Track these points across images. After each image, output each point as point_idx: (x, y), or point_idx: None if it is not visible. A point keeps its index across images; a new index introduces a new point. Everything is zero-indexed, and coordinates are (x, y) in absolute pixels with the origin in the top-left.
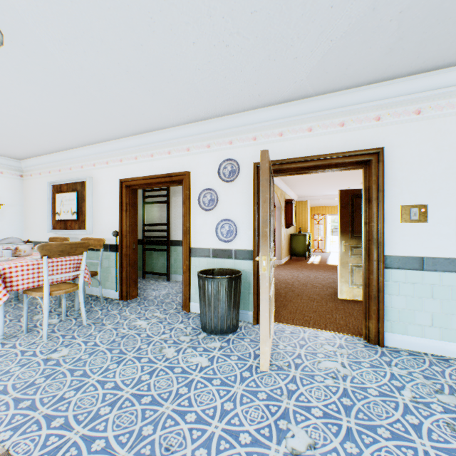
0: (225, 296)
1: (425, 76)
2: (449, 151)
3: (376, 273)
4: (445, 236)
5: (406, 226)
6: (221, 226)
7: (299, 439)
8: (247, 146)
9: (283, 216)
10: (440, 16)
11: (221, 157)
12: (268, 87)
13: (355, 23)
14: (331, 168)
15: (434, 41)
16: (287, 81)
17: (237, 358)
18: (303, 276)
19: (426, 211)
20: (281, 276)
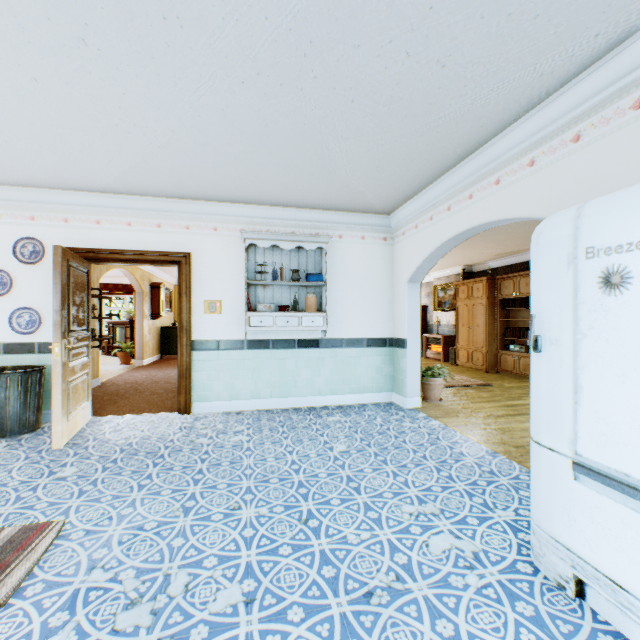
0: (18, 393)
1: (217, 205)
2: (235, 262)
3: (186, 356)
4: (233, 324)
5: (208, 317)
6: (20, 316)
7: (69, 471)
8: (57, 227)
9: (149, 304)
10: (199, 178)
11: (20, 233)
12: (74, 178)
13: (137, 164)
14: (151, 263)
15: (207, 188)
16: (94, 179)
17: (28, 447)
18: (164, 374)
19: (221, 305)
20: (134, 377)
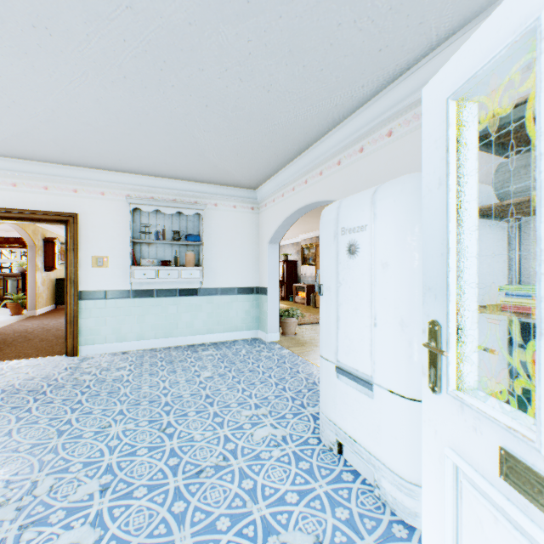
0: None
1: (104, 172)
2: (121, 223)
3: (74, 304)
4: (120, 277)
5: (96, 270)
6: None
7: None
8: None
9: (43, 257)
10: (83, 149)
11: None
12: None
13: (19, 133)
14: (38, 222)
15: (93, 158)
16: None
17: None
18: (57, 323)
19: (108, 260)
20: (24, 327)
